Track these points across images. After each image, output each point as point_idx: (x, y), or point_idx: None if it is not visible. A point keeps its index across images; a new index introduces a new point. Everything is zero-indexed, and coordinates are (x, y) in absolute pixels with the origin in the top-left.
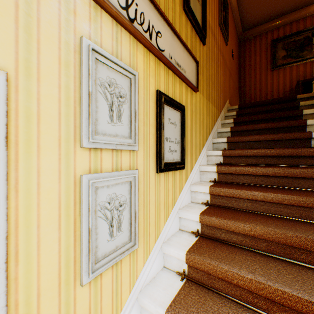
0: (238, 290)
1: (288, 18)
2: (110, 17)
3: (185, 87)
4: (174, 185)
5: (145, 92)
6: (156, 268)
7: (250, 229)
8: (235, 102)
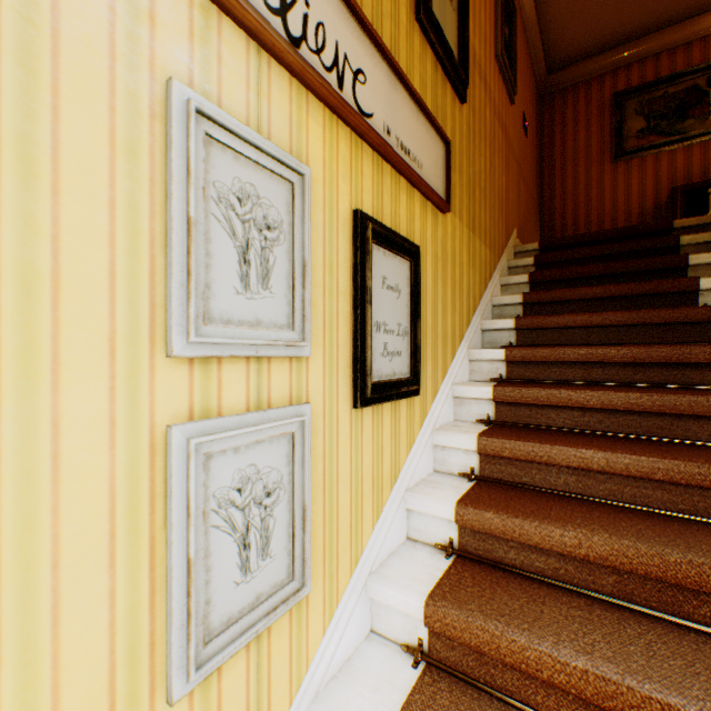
0: (553, 695)
1: (651, 44)
2: (242, 33)
3: (421, 202)
4: (396, 434)
5: (327, 215)
6: (354, 636)
7: (579, 543)
8: (531, 235)
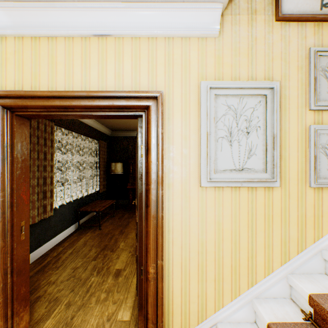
0: None
1: None
2: None
3: None
4: None
5: None
6: None
7: None
8: None
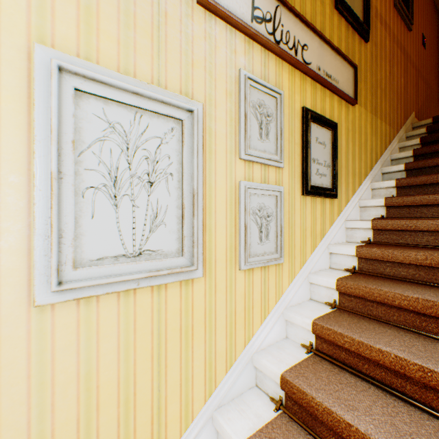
0: (401, 315)
1: None
2: (259, 46)
3: (338, 101)
4: (323, 215)
5: (290, 110)
6: (302, 296)
7: (425, 258)
8: (431, 116)
